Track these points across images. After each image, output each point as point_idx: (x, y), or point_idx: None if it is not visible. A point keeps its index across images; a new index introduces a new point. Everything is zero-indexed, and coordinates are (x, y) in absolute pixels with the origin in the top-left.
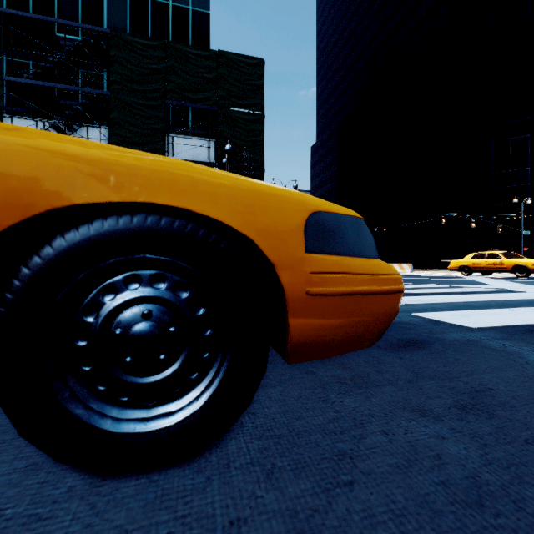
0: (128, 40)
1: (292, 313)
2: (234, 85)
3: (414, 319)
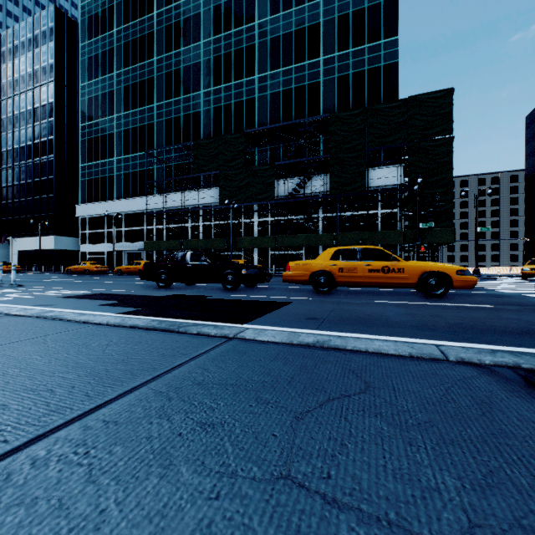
0: (340, 116)
1: (453, 282)
2: (422, 120)
3: (517, 295)
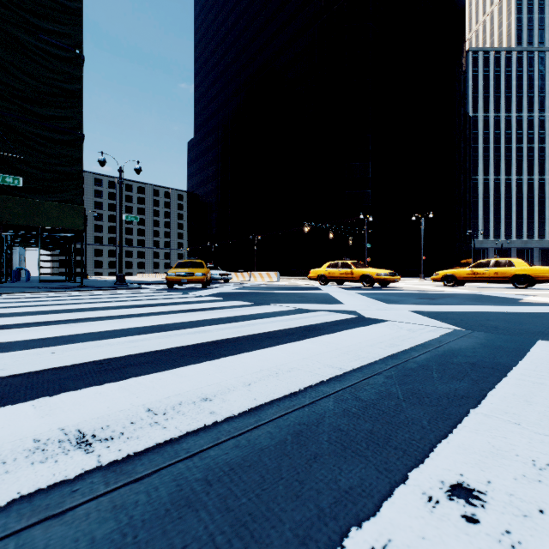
0: None
1: None
2: None
3: None
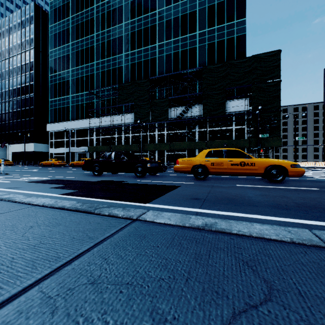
0: (209, 68)
1: (288, 172)
2: (261, 70)
3: None
